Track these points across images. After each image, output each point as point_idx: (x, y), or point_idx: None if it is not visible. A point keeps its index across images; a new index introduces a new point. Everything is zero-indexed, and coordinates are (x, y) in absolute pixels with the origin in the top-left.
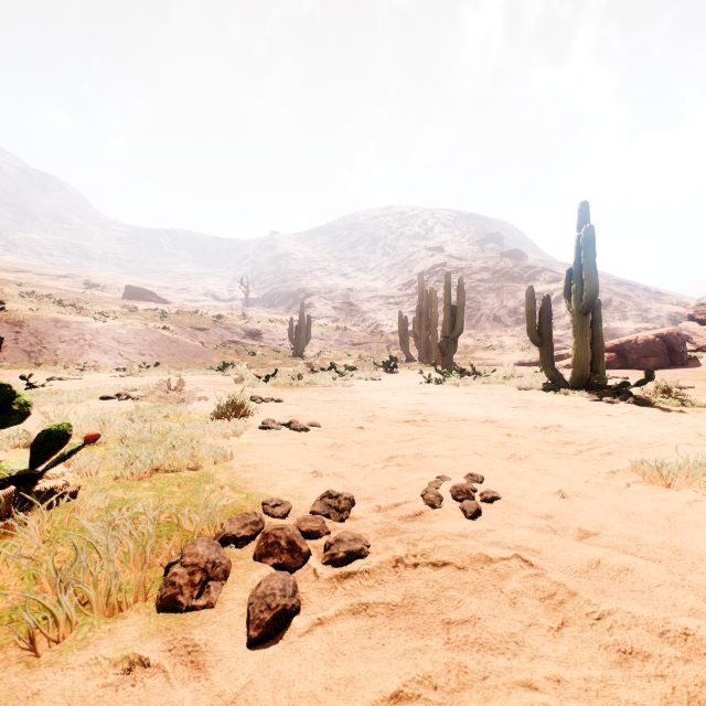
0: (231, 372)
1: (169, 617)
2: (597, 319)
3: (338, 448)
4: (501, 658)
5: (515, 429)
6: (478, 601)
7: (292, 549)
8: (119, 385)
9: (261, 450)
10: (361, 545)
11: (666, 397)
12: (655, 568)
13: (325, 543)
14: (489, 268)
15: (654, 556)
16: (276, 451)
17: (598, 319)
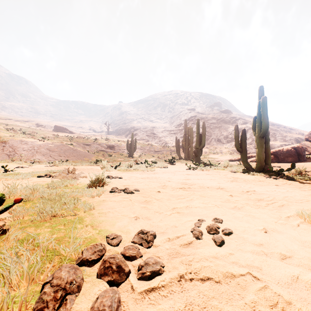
0: (100, 164)
1: None
2: (267, 140)
3: (147, 202)
4: None
5: (233, 192)
6: (231, 309)
7: (119, 271)
8: (48, 170)
9: (109, 204)
10: (159, 267)
11: (301, 176)
12: None
13: (139, 265)
14: (215, 118)
15: None
16: (117, 204)
17: (268, 140)
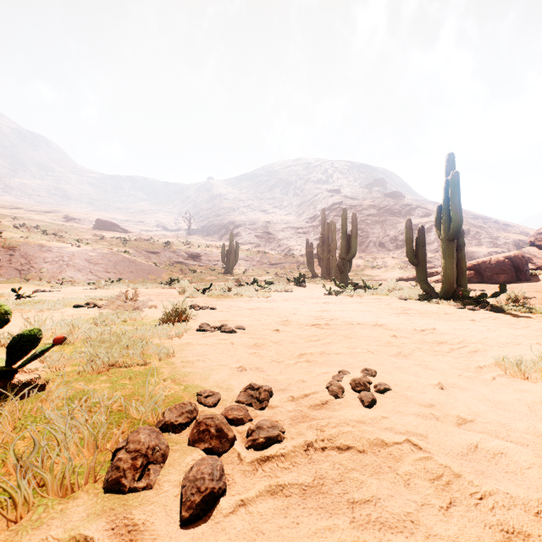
0: (176, 285)
1: (113, 498)
2: (461, 244)
3: (259, 347)
4: (400, 536)
5: (399, 331)
6: (377, 482)
7: (220, 436)
8: (89, 296)
9: (198, 349)
10: (278, 431)
11: (516, 306)
12: (525, 452)
13: (248, 429)
14: (375, 206)
15: (522, 440)
16: (209, 350)
17: (462, 244)
